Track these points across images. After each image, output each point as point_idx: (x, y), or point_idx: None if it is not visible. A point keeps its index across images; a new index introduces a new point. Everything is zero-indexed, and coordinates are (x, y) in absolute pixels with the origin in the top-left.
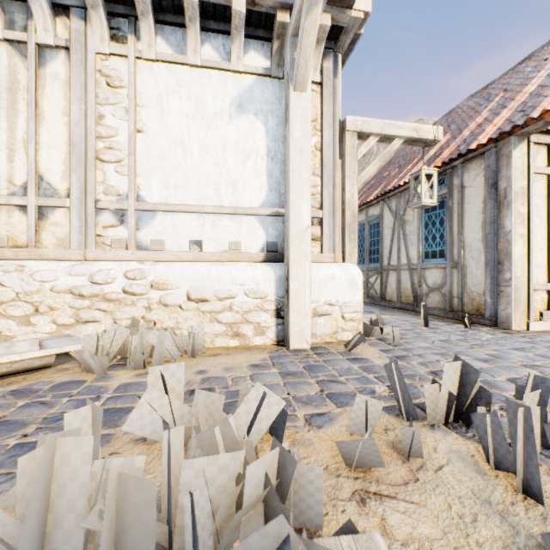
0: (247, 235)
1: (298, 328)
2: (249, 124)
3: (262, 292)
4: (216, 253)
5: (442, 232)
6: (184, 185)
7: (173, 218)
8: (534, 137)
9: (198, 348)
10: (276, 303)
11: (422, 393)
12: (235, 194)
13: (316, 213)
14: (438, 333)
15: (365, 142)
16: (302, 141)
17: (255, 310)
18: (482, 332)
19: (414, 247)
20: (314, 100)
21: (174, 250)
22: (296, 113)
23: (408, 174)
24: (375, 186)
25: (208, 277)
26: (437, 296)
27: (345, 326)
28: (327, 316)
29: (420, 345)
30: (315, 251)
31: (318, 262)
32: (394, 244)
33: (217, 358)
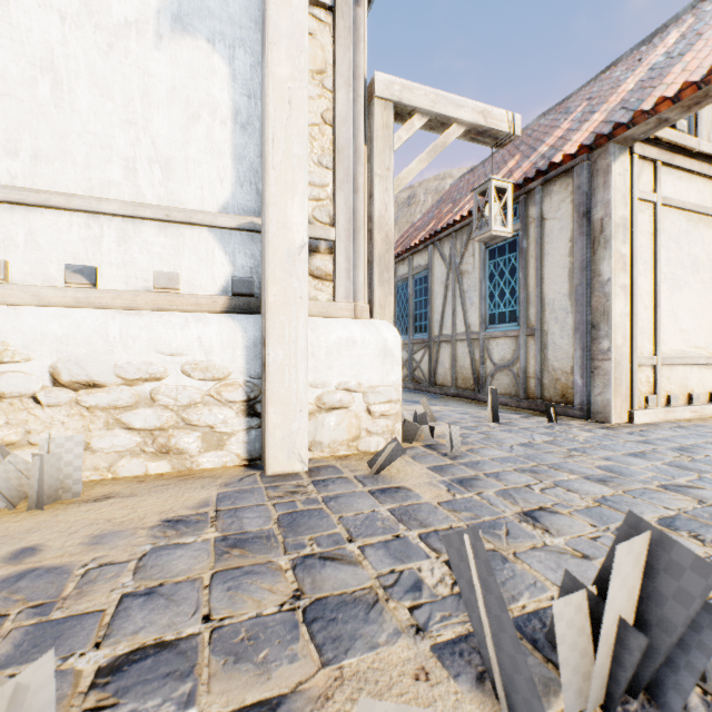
0: (193, 262)
1: (284, 435)
2: (198, 56)
3: (219, 368)
4: (125, 292)
5: (513, 285)
6: (55, 153)
7: (28, 219)
8: (639, 147)
9: (59, 486)
10: (246, 389)
11: (522, 578)
12: (170, 184)
13: (324, 232)
14: (515, 431)
15: (407, 122)
16: (291, 85)
17: (205, 403)
18: (574, 427)
19: (475, 309)
20: (320, 37)
21: (32, 284)
22: (279, 31)
23: (467, 206)
24: (422, 227)
25: (101, 337)
26: (507, 378)
27: (372, 427)
28: (342, 410)
29: (494, 455)
30: (323, 298)
31: (327, 317)
32: (447, 305)
33: (98, 508)
